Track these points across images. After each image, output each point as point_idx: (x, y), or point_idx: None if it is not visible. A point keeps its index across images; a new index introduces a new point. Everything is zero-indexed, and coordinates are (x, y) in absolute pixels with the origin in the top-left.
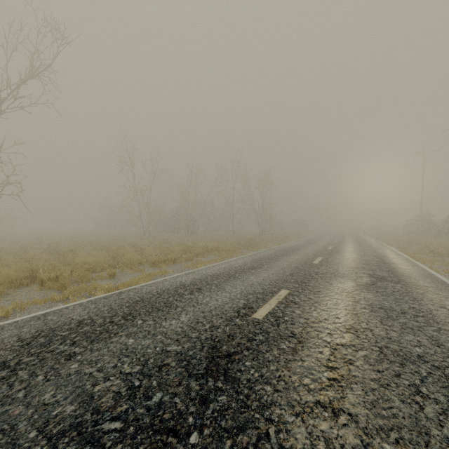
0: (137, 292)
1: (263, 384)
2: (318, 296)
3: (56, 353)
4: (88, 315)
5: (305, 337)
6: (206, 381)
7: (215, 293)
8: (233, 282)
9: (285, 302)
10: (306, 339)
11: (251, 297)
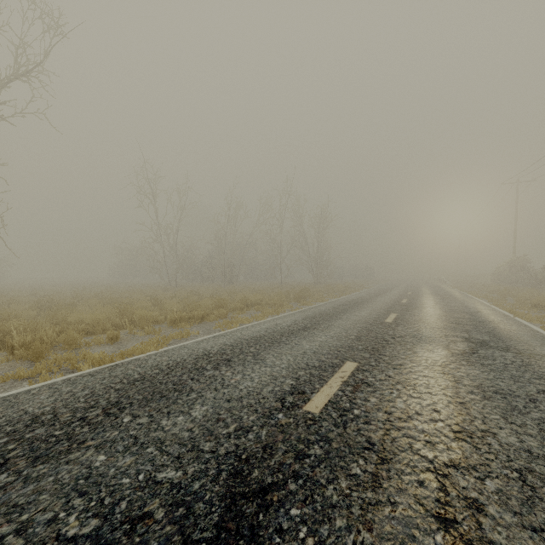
0: (139, 366)
1: None
2: (400, 372)
3: None
4: (52, 405)
5: (390, 449)
6: None
7: (250, 368)
8: (278, 350)
9: (352, 382)
10: (392, 453)
11: (302, 375)
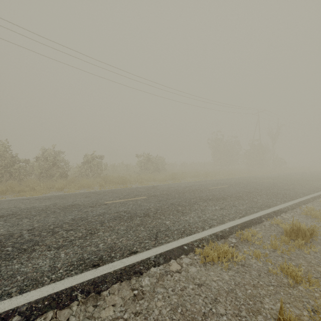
0: None
1: None
2: None
3: None
4: None
5: None
6: None
7: None
8: None
9: None
10: None
11: None
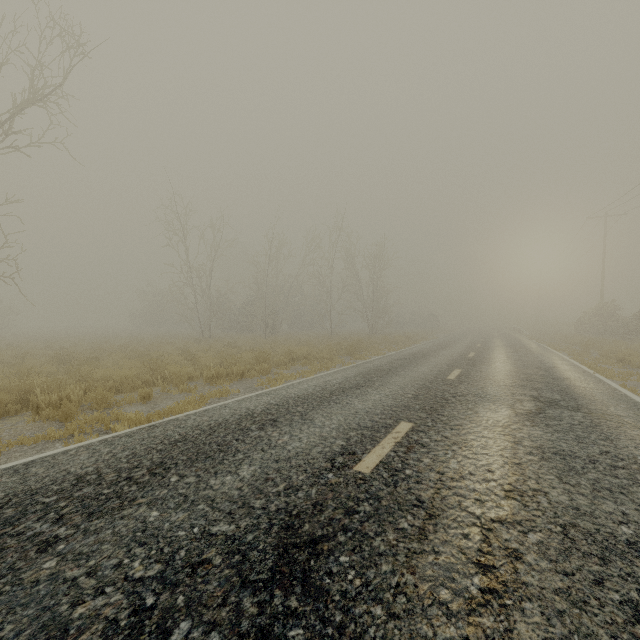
0: (178, 426)
1: (369, 601)
2: (458, 433)
3: (26, 537)
4: (94, 466)
5: (439, 506)
6: (271, 595)
7: (297, 428)
8: (328, 409)
9: (406, 443)
10: (440, 510)
11: (354, 435)
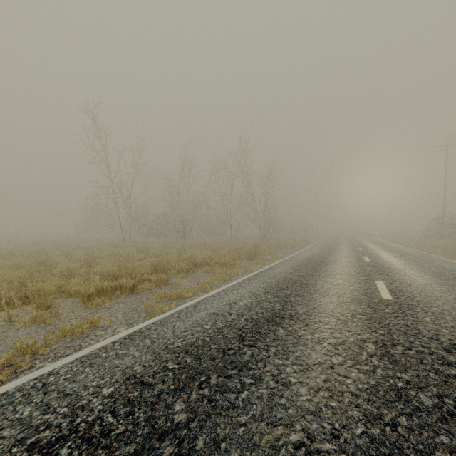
0: None
1: None
2: None
3: None
4: None
5: None
6: None
7: None
8: (241, 416)
9: None
10: None
11: None
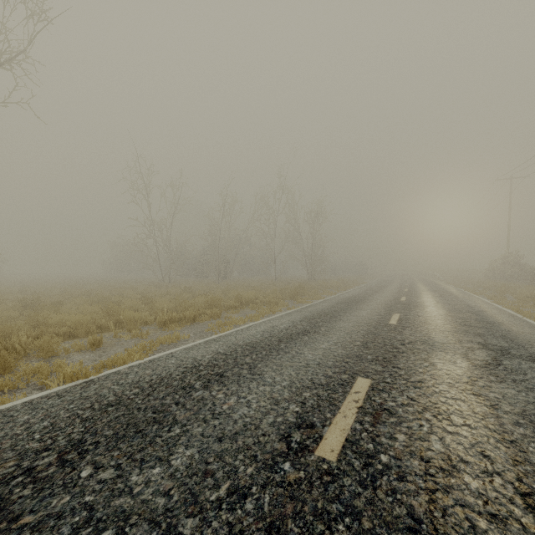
0: (116, 383)
1: None
2: (424, 393)
3: None
4: None
5: (445, 531)
6: None
7: (246, 386)
8: (277, 360)
9: (370, 408)
10: None
11: (308, 397)
